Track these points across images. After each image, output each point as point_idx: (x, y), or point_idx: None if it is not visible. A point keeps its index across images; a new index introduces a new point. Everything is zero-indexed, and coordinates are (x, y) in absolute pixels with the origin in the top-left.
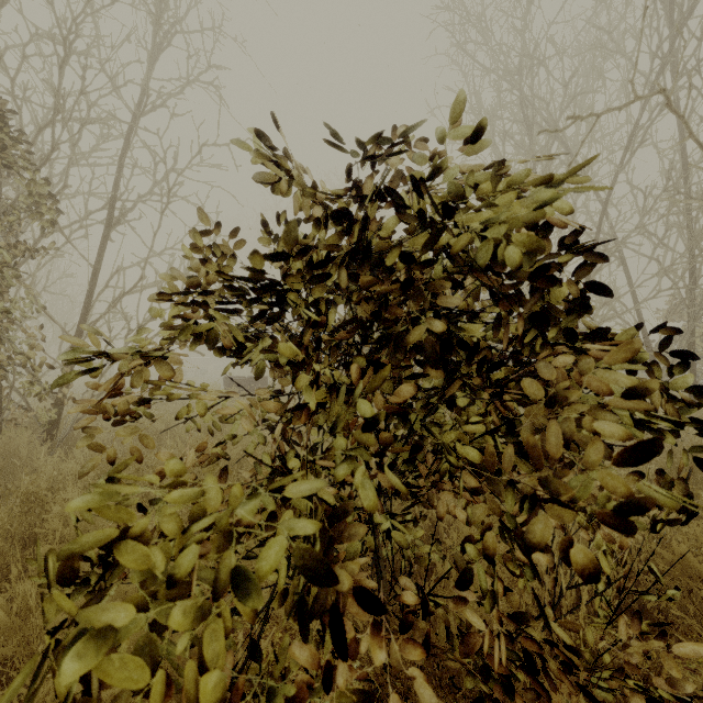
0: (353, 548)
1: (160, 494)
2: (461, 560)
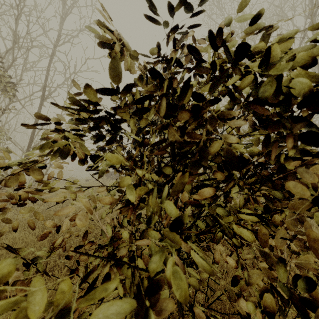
0: (164, 294)
1: (40, 253)
2: (231, 292)
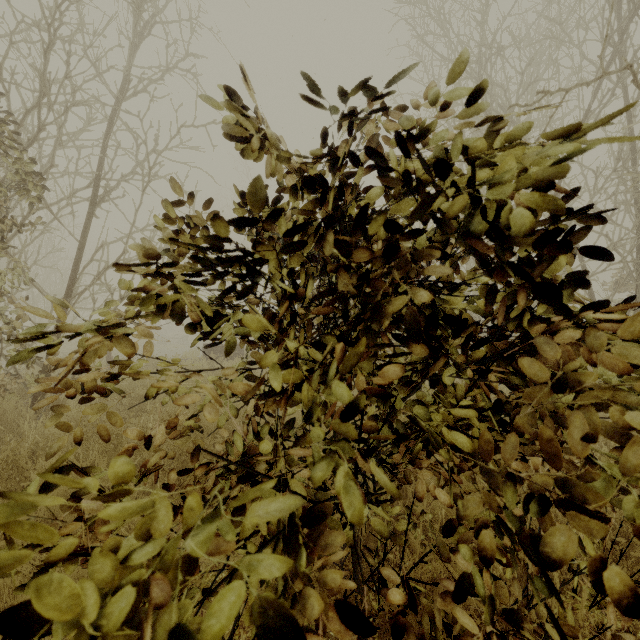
0: None
1: None
2: (443, 546)
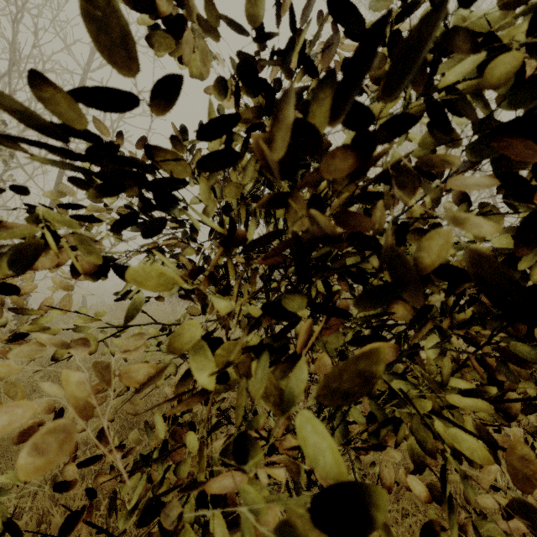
0: None
1: (4, 480)
2: None
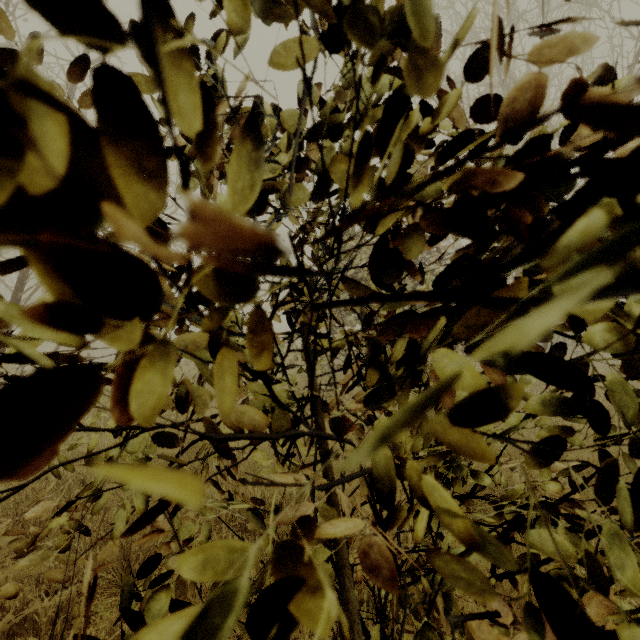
0: None
1: None
2: None
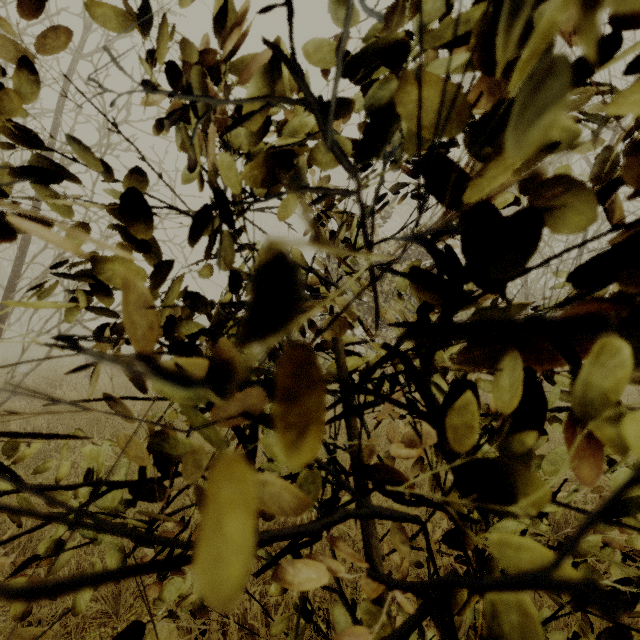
0: None
1: None
2: None
